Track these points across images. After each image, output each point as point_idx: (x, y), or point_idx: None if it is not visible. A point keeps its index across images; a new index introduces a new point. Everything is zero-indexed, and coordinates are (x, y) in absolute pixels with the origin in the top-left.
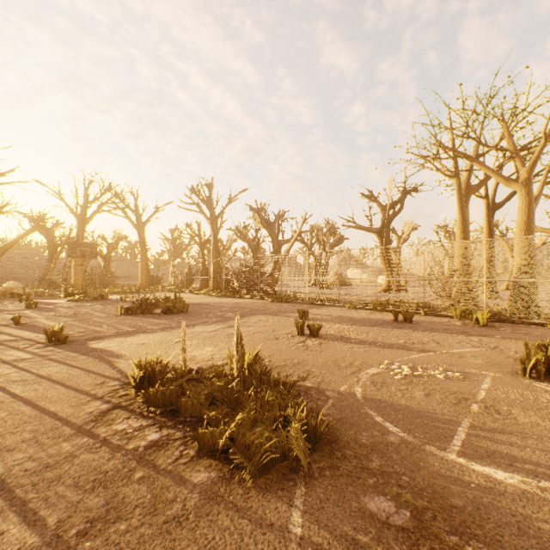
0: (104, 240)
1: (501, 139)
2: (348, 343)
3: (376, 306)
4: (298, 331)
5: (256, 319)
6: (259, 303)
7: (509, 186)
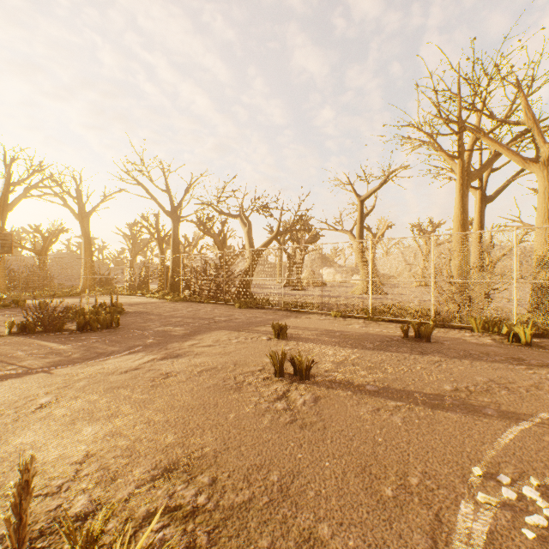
0: (38, 232)
1: (506, 117)
2: (364, 396)
3: (370, 314)
4: (275, 369)
5: (212, 338)
6: (223, 310)
7: (527, 167)
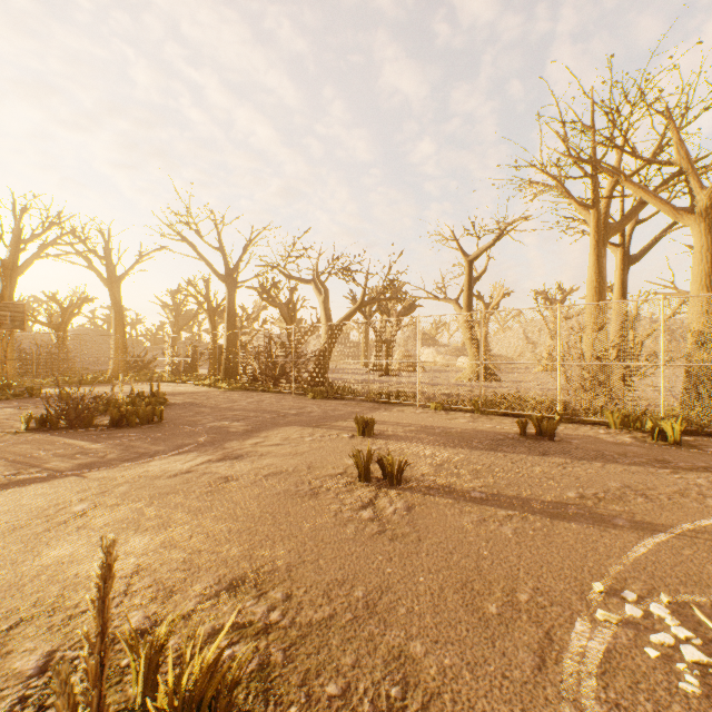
0: (55, 302)
1: (654, 155)
2: (468, 503)
3: (480, 406)
4: (359, 472)
5: (280, 436)
6: (293, 401)
7: (679, 220)
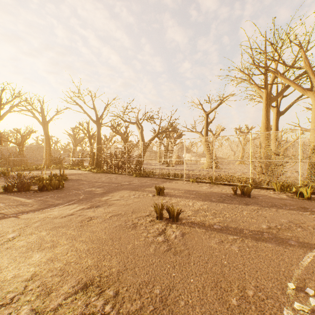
0: (18, 132)
1: (292, 65)
2: (213, 232)
3: (213, 180)
4: (157, 215)
5: (119, 195)
6: (126, 178)
7: (305, 94)
